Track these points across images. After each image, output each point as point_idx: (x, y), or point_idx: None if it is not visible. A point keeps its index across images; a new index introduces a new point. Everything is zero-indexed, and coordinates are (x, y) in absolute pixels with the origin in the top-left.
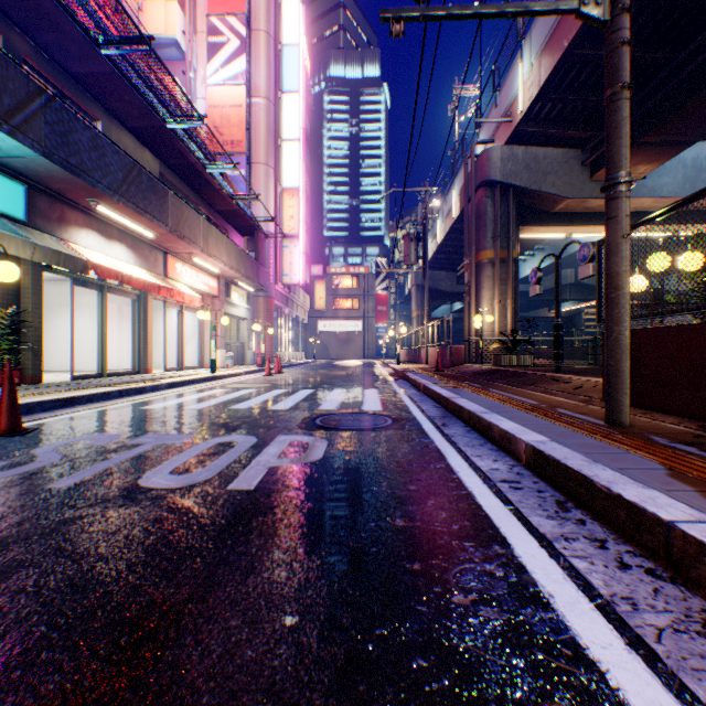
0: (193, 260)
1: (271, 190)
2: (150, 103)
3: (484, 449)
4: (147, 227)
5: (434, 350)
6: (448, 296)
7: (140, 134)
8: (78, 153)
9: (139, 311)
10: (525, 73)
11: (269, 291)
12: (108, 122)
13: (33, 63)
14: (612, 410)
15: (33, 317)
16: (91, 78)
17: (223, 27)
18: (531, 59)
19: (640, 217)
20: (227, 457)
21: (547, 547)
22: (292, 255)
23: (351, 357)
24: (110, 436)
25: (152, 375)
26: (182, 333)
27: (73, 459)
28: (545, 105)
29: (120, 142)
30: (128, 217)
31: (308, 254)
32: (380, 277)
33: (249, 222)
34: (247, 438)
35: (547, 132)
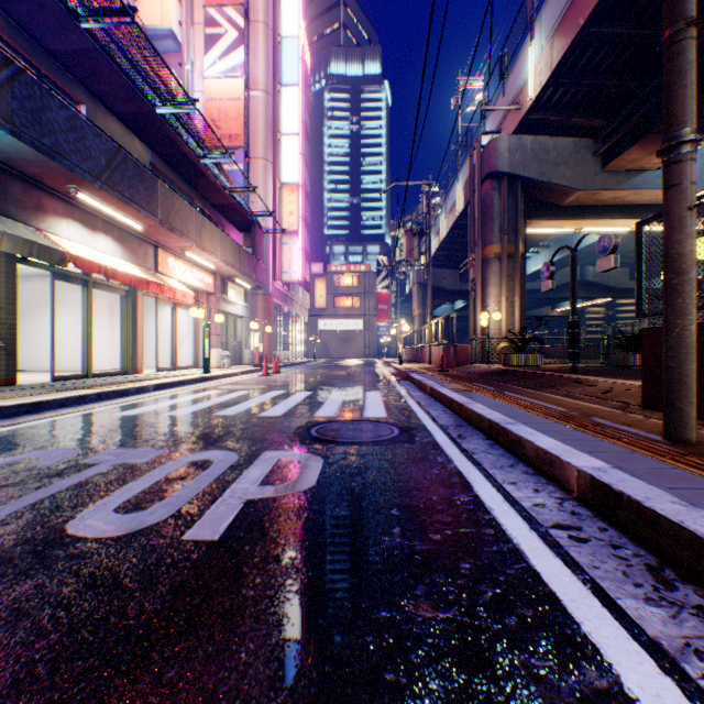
0: (186, 255)
1: (270, 185)
2: (137, 84)
3: (518, 472)
4: (134, 218)
5: (437, 349)
6: (450, 294)
7: (128, 120)
8: (53, 134)
9: (128, 308)
10: (535, 57)
11: (268, 289)
12: (93, 106)
13: (6, 37)
14: (674, 424)
15: (6, 313)
16: (71, 57)
17: (220, 18)
18: (542, 41)
19: (653, 210)
20: (196, 483)
21: (675, 674)
22: (292, 252)
23: (352, 357)
24: (64, 451)
25: (142, 376)
26: (175, 331)
27: (0, 487)
28: (556, 91)
29: (106, 128)
30: (113, 207)
31: (308, 251)
32: (381, 275)
33: (247, 216)
34: (227, 455)
35: (558, 120)
